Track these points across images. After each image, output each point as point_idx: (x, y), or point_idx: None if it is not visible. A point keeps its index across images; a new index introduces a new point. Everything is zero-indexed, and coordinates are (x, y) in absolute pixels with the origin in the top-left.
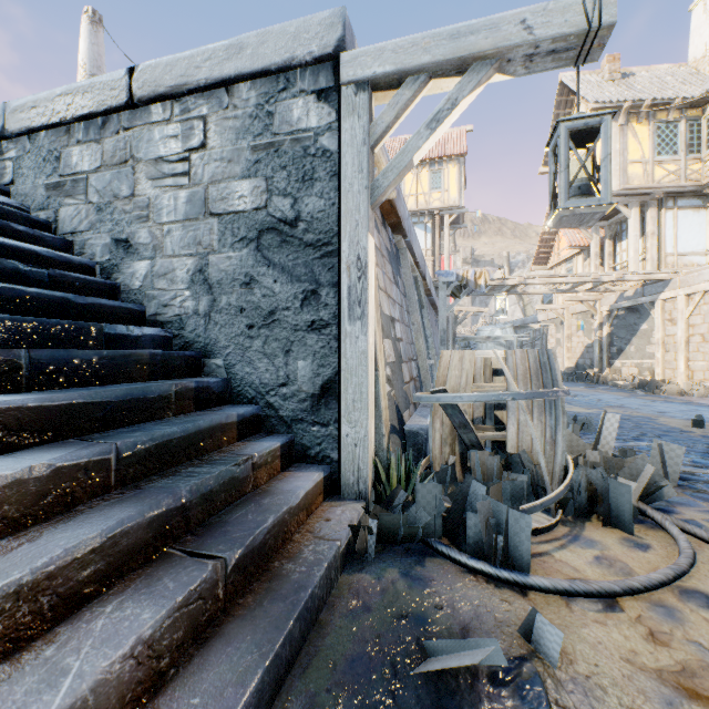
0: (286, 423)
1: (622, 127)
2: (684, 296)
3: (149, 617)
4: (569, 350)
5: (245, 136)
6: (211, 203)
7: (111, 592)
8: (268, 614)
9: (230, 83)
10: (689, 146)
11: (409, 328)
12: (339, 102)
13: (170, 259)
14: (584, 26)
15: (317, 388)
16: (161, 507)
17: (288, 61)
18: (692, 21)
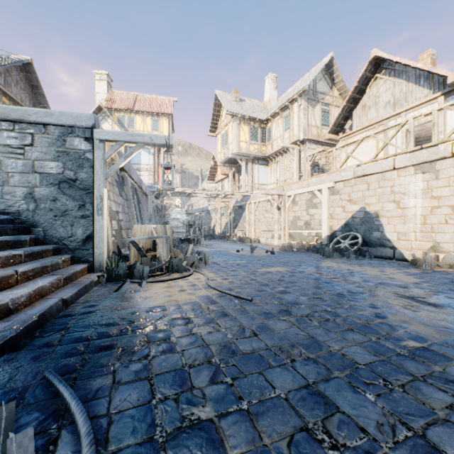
0: (72, 250)
1: (238, 125)
2: (254, 203)
3: (50, 279)
4: (220, 225)
5: (53, 146)
6: (36, 168)
7: (36, 279)
8: (76, 286)
9: (46, 125)
10: (262, 139)
11: (128, 214)
12: (93, 143)
13: (13, 187)
14: (165, 143)
15: (85, 237)
16: (42, 265)
17: (73, 125)
18: (265, 85)
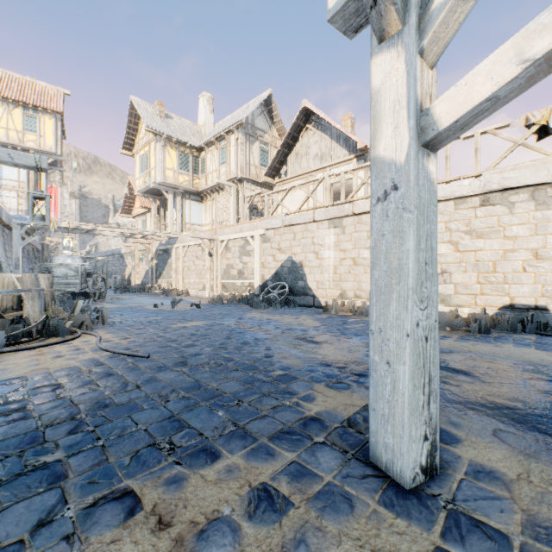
0: None
1: (163, 147)
2: (182, 247)
3: None
4: (139, 273)
5: None
6: None
7: None
8: None
9: None
10: (195, 170)
11: None
12: None
13: None
14: (36, 165)
15: None
16: None
17: None
18: (200, 105)
